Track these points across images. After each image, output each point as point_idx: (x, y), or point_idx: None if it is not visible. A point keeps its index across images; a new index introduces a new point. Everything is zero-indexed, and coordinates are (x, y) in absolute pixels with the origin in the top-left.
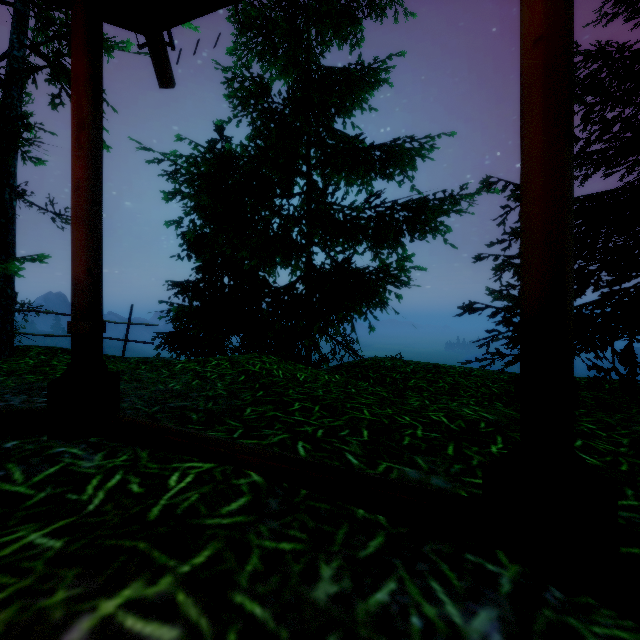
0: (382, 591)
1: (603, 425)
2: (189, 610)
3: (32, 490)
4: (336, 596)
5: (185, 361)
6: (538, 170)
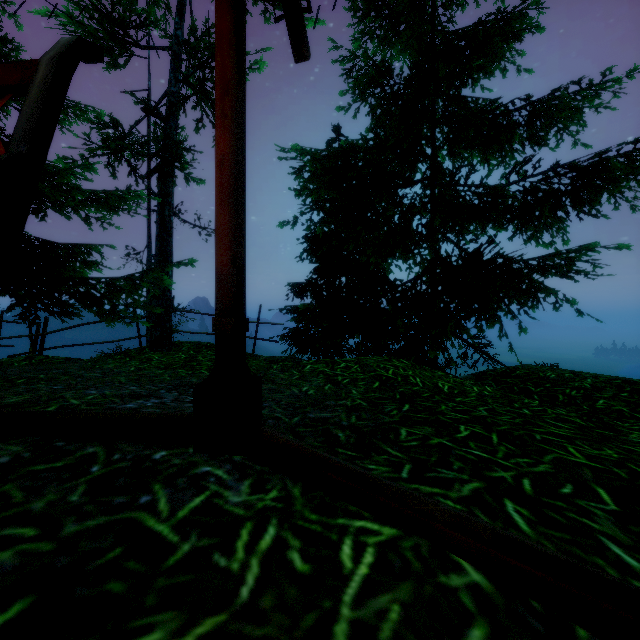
0: None
1: None
2: None
3: (175, 535)
4: None
5: (313, 362)
6: None
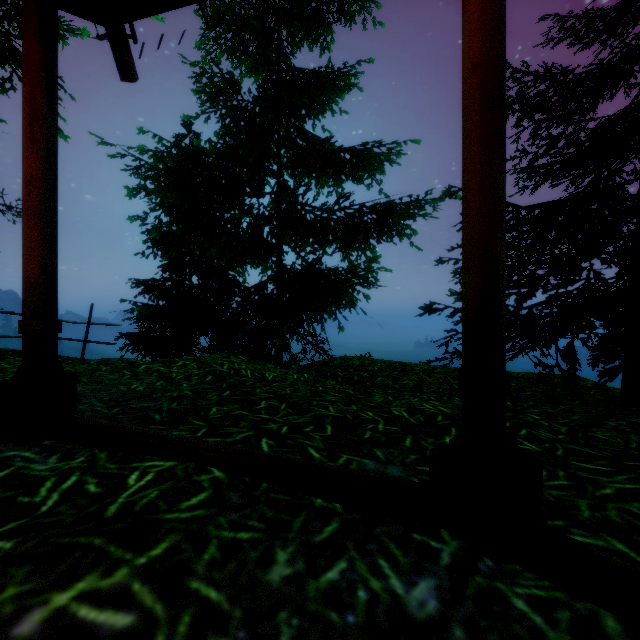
0: (333, 570)
1: (547, 416)
2: (144, 598)
3: None
4: (289, 577)
5: (149, 362)
6: (476, 183)
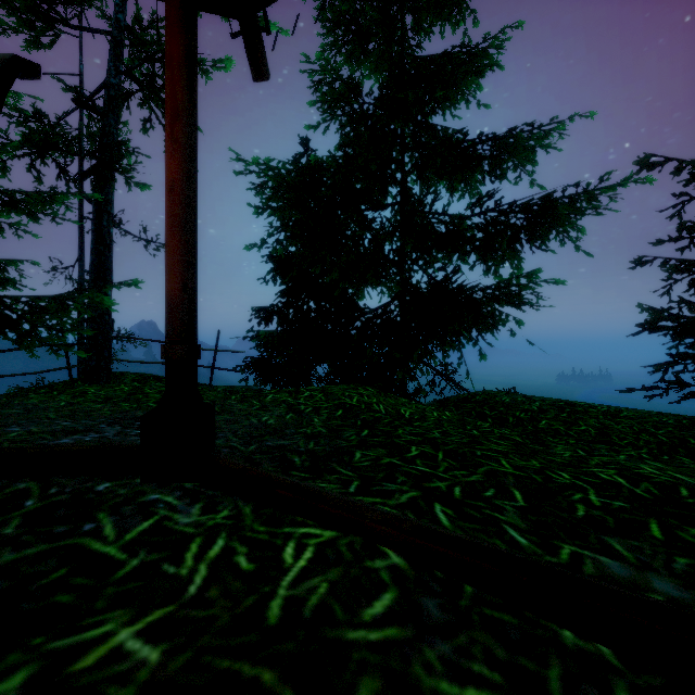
0: None
1: None
2: None
3: (124, 553)
4: None
5: (275, 391)
6: None
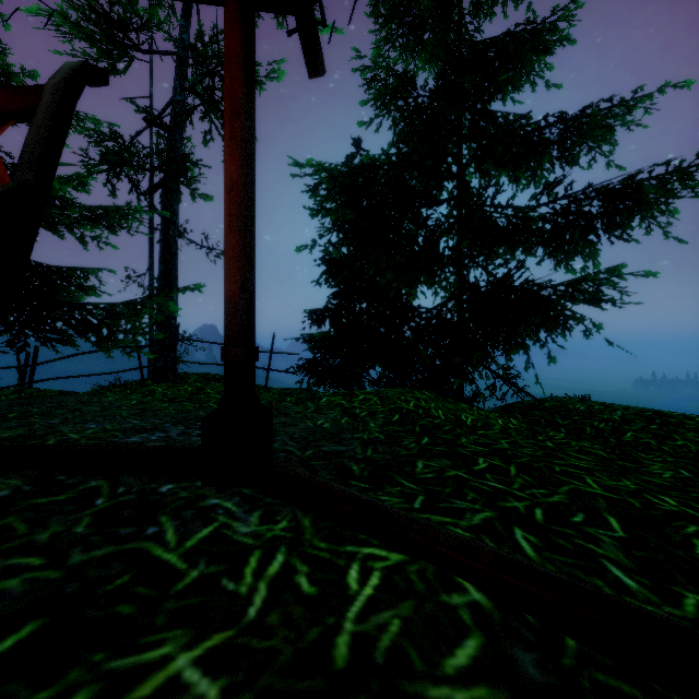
0: None
1: None
2: None
3: (184, 563)
4: None
5: (330, 394)
6: None
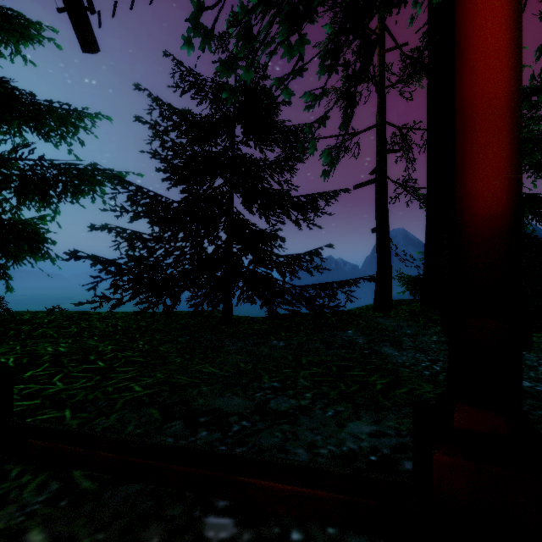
0: None
1: (150, 341)
2: None
3: None
4: None
5: None
6: None
